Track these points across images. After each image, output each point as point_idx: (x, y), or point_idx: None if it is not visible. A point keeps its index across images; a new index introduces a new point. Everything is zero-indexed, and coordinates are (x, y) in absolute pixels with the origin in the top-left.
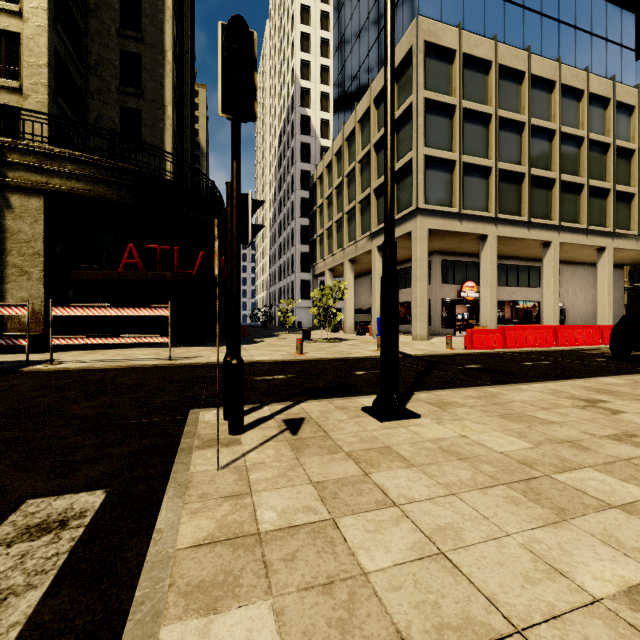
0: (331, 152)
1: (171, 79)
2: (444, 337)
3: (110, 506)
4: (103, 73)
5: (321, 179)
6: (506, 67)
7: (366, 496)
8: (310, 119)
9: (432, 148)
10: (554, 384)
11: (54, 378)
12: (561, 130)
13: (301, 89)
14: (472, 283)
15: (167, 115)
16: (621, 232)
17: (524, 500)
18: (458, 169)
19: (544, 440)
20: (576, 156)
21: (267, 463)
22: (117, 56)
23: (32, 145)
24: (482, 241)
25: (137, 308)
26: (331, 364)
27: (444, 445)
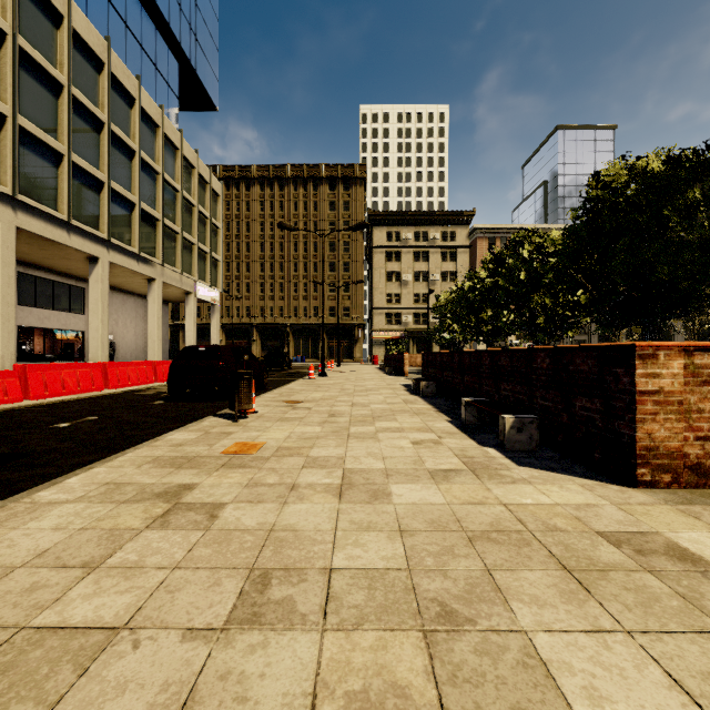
0: None
1: None
2: None
3: None
4: None
5: None
6: None
7: None
8: None
9: None
10: (108, 467)
11: None
12: (111, 127)
13: None
14: None
15: None
16: (169, 267)
17: None
18: None
19: None
20: (128, 168)
21: None
22: None
23: None
24: None
25: None
26: None
27: None
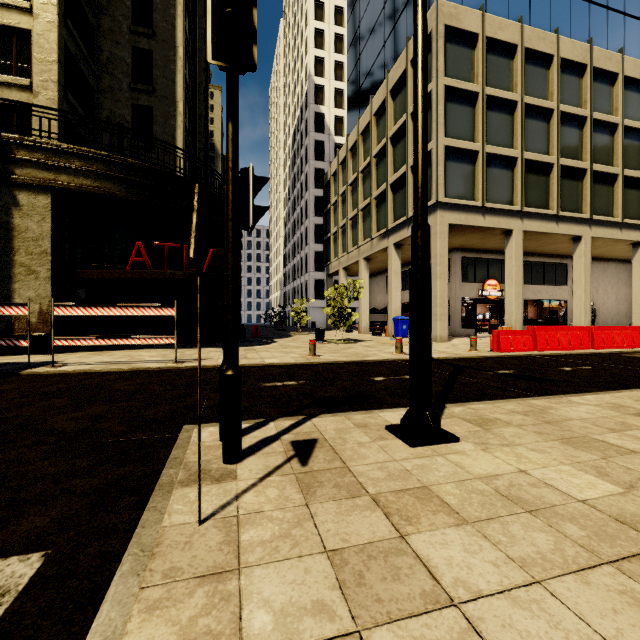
0: (345, 148)
1: (183, 75)
2: (465, 338)
3: (40, 585)
4: (115, 71)
5: (335, 176)
6: (533, 51)
7: (406, 582)
8: (324, 116)
9: (453, 138)
10: (610, 396)
11: (50, 382)
12: (593, 117)
13: (315, 86)
14: (494, 281)
15: (178, 112)
16: None
17: None
18: (481, 160)
19: (635, 480)
20: (609, 144)
21: (266, 512)
22: (129, 53)
23: (39, 141)
24: (506, 236)
25: (142, 308)
26: (347, 368)
27: (501, 486)
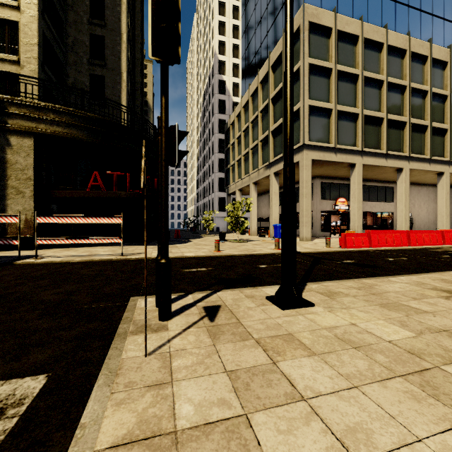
0: (240, 105)
1: (126, 54)
2: (323, 238)
3: (47, 393)
4: (78, 50)
5: (233, 125)
6: (369, 40)
7: (275, 388)
8: (225, 83)
9: (314, 100)
10: (416, 277)
11: (35, 269)
12: (410, 86)
13: (219, 61)
14: (343, 199)
15: (123, 79)
16: None
17: (424, 395)
18: (334, 115)
19: (424, 329)
20: (422, 105)
21: (188, 349)
22: (87, 38)
23: (25, 100)
24: (351, 168)
25: (98, 217)
26: (241, 259)
27: (338, 333)
